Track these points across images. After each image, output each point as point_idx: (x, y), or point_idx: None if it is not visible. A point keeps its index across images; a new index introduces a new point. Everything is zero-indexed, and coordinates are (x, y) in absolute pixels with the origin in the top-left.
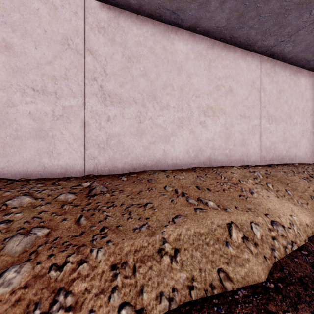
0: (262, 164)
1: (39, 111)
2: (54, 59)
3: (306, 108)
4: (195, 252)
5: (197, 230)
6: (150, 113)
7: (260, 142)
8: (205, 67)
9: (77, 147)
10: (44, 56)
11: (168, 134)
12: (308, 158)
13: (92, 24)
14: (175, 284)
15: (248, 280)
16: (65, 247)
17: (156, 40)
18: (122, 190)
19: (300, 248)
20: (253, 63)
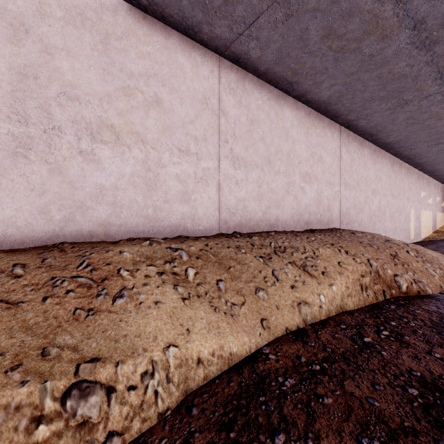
0: (221, 233)
1: None
2: None
3: (293, 152)
4: None
5: None
6: None
7: (218, 197)
8: (95, 44)
9: None
10: None
11: None
12: (296, 223)
13: None
14: None
15: None
16: None
17: None
18: None
19: None
20: (205, 65)
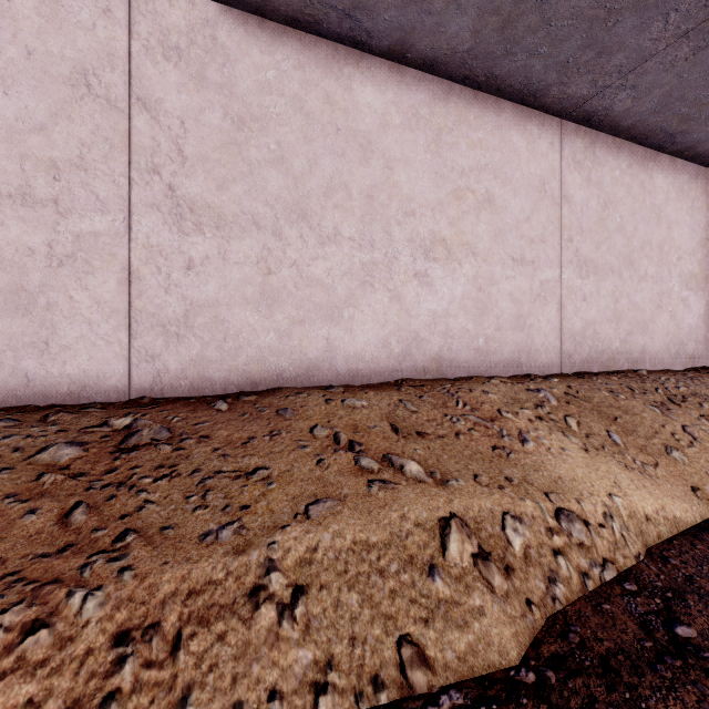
0: (564, 372)
1: (12, 245)
2: (51, 121)
3: (669, 242)
4: (347, 595)
5: (361, 537)
6: (293, 251)
7: (559, 321)
8: (429, 145)
9: (111, 333)
10: (26, 113)
11: (337, 302)
12: (673, 357)
13: (150, 39)
14: (281, 680)
15: (472, 664)
16: (4, 585)
17: (309, 80)
18: (208, 435)
19: (622, 577)
20: (543, 138)
